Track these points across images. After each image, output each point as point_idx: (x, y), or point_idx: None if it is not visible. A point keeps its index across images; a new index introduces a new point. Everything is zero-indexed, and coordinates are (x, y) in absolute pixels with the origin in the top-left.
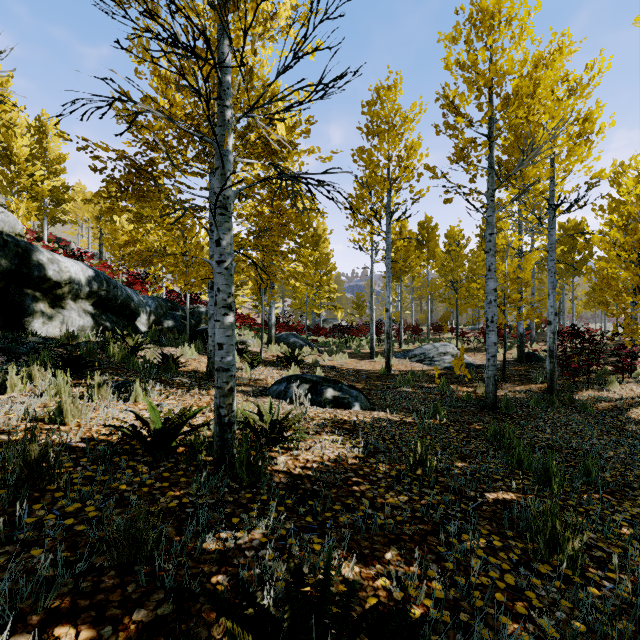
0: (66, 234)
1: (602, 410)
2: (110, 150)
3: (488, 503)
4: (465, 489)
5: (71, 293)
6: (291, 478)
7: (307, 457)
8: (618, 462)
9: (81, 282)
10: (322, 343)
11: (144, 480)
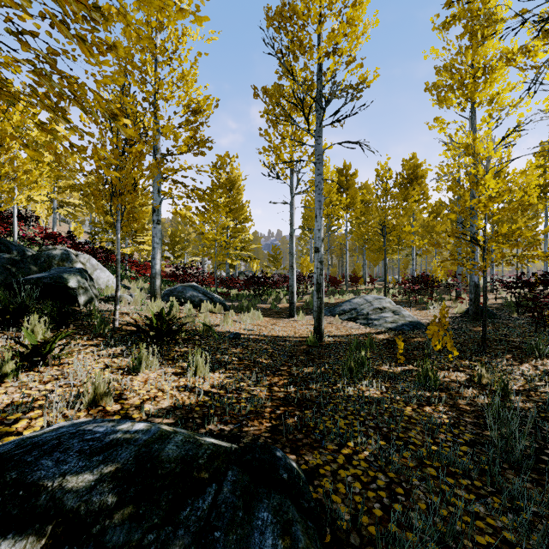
0: None
1: None
2: None
3: None
4: None
5: None
6: None
7: None
8: None
9: None
10: (233, 296)
11: None
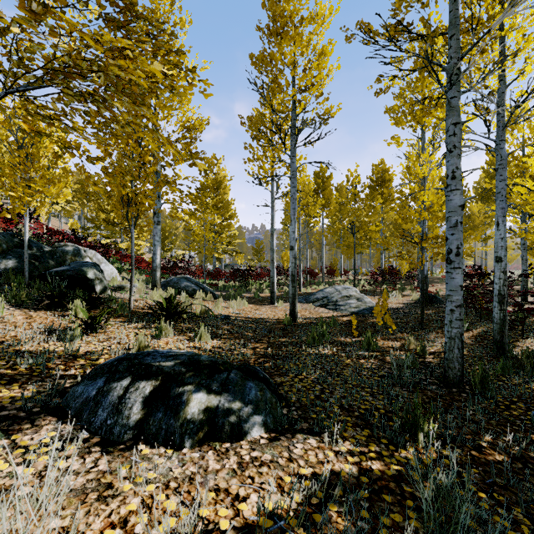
0: None
1: None
2: None
3: None
4: None
5: None
6: None
7: None
8: None
9: None
10: (221, 287)
11: None
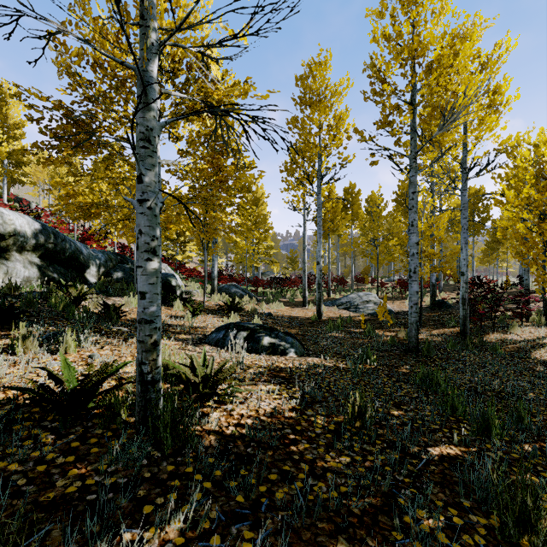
0: (29, 195)
1: (509, 351)
2: (45, 99)
3: (434, 461)
4: (407, 444)
5: (16, 245)
6: (223, 440)
7: (242, 412)
8: (541, 404)
9: (27, 235)
10: (260, 293)
11: (44, 454)
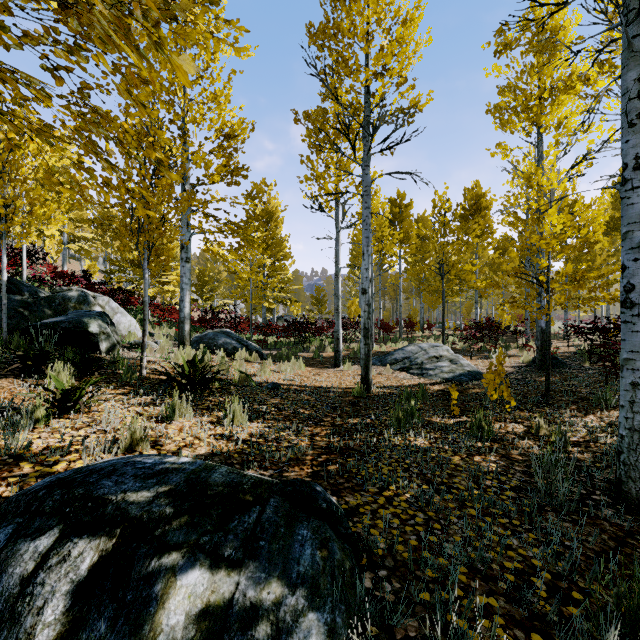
0: None
1: None
2: None
3: None
4: None
5: None
6: None
7: None
8: None
9: None
10: (271, 344)
11: None
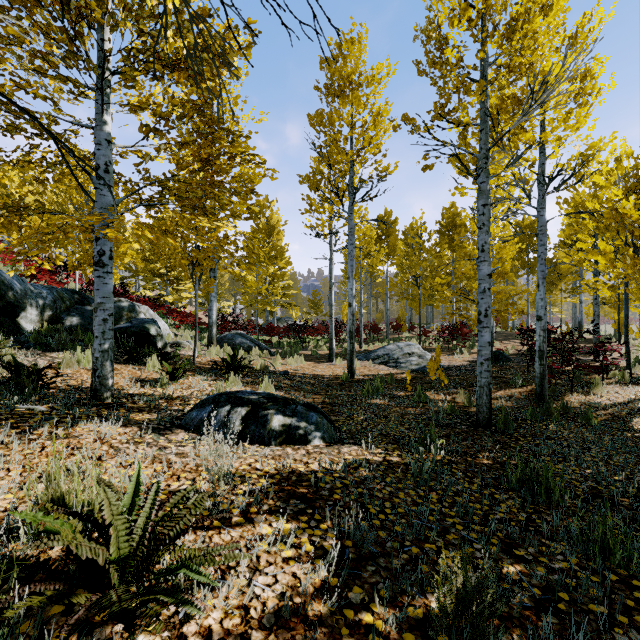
0: None
1: (604, 421)
2: None
3: None
4: None
5: None
6: None
7: (209, 621)
8: None
9: None
10: (275, 344)
11: None
